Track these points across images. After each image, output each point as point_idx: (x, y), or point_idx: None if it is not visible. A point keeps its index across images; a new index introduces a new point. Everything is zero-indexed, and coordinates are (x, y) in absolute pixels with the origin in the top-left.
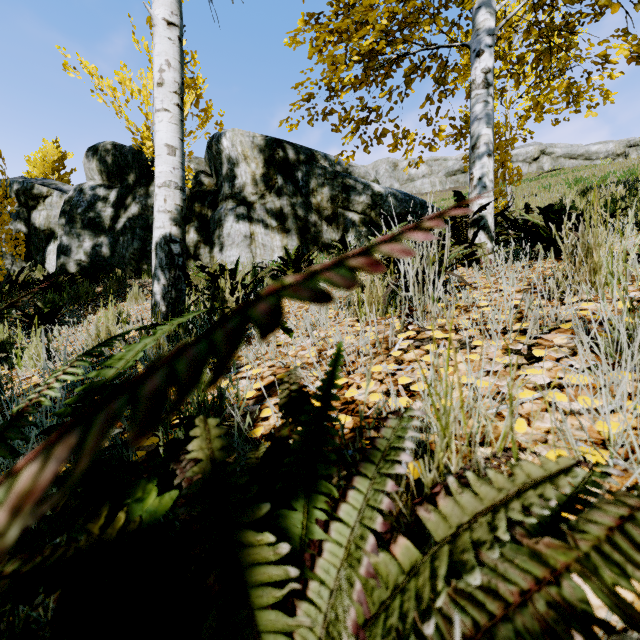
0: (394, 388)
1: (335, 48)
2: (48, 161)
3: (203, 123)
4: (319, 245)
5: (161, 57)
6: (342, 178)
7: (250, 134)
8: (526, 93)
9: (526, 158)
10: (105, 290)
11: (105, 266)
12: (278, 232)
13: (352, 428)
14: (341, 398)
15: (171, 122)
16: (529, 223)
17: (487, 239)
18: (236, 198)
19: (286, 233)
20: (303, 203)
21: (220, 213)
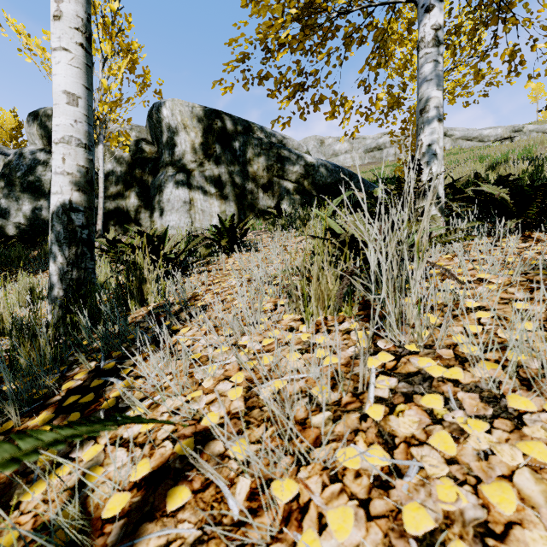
0: None
1: None
2: (6, 129)
3: (140, 89)
4: (255, 211)
5: None
6: (277, 149)
7: (189, 104)
8: None
9: None
10: (39, 254)
11: (45, 229)
12: (216, 198)
13: None
14: None
15: (72, 64)
16: (496, 195)
17: (438, 212)
18: (176, 165)
19: (224, 199)
20: (240, 171)
21: (160, 179)
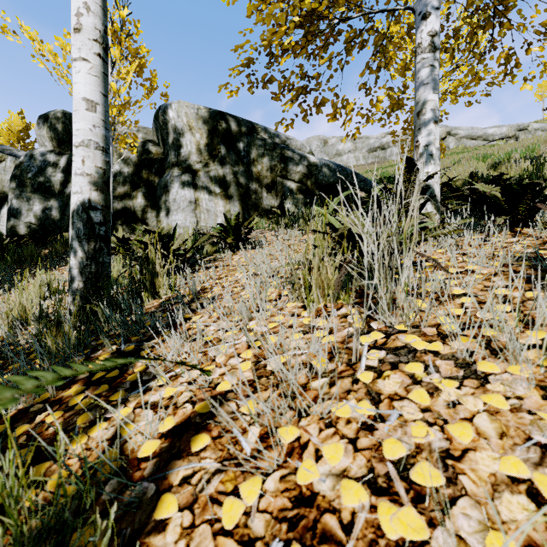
0: (380, 468)
1: (275, 6)
2: (13, 131)
3: (147, 92)
4: (259, 211)
5: None
6: (281, 149)
7: (195, 106)
8: (443, 78)
9: None
10: (51, 253)
11: (55, 228)
12: (221, 198)
13: None
14: (291, 483)
15: (90, 73)
16: (487, 193)
17: (434, 209)
18: (181, 166)
19: (229, 199)
20: (244, 172)
21: (166, 180)
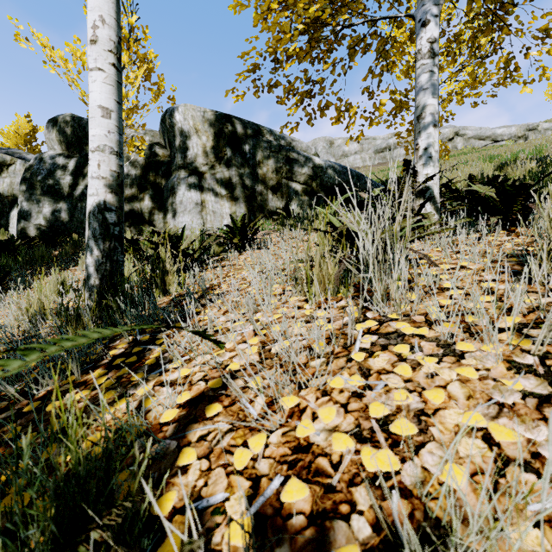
0: (365, 424)
1: (280, 15)
2: (20, 134)
3: (155, 96)
4: (265, 212)
5: (94, 12)
6: (286, 151)
7: (201, 109)
8: (449, 79)
9: (443, 138)
10: (61, 254)
11: (64, 230)
12: (227, 200)
13: (310, 514)
14: (291, 437)
15: (106, 82)
16: (482, 194)
17: (433, 210)
18: (188, 168)
19: (234, 201)
20: (250, 174)
21: (173, 182)
